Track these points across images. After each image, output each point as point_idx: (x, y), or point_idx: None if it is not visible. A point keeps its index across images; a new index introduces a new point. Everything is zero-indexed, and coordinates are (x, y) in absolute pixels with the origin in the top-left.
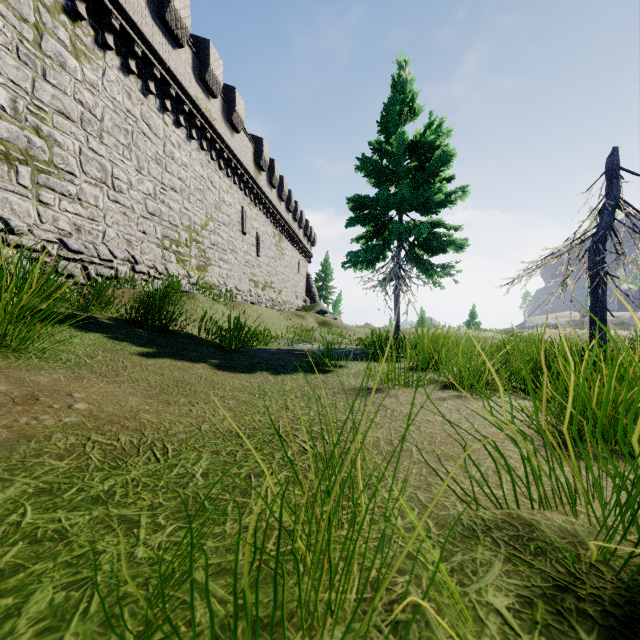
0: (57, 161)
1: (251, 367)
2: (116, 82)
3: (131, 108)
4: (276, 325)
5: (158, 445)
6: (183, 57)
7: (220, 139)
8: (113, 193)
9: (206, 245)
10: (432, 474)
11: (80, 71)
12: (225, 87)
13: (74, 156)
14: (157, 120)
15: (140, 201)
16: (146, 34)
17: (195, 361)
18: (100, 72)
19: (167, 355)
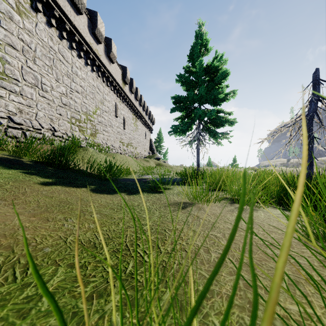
0: (7, 72)
1: (115, 190)
2: (43, 30)
3: (52, 46)
4: (133, 165)
5: (22, 261)
6: (82, 20)
7: (103, 66)
8: (42, 92)
9: (95, 122)
10: (249, 287)
11: (22, 22)
12: (106, 38)
13: (18, 70)
14: (68, 53)
15: (58, 97)
16: (61, 5)
17: (79, 187)
18: (34, 24)
19: (61, 183)
